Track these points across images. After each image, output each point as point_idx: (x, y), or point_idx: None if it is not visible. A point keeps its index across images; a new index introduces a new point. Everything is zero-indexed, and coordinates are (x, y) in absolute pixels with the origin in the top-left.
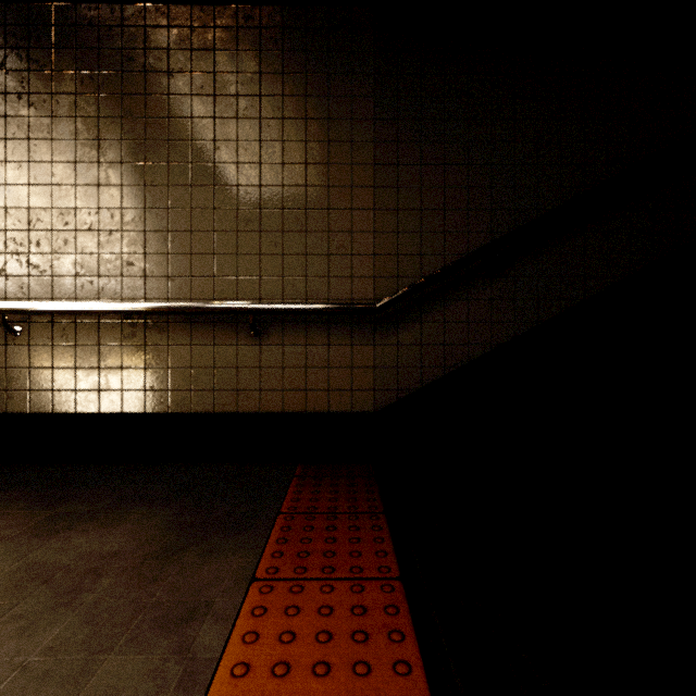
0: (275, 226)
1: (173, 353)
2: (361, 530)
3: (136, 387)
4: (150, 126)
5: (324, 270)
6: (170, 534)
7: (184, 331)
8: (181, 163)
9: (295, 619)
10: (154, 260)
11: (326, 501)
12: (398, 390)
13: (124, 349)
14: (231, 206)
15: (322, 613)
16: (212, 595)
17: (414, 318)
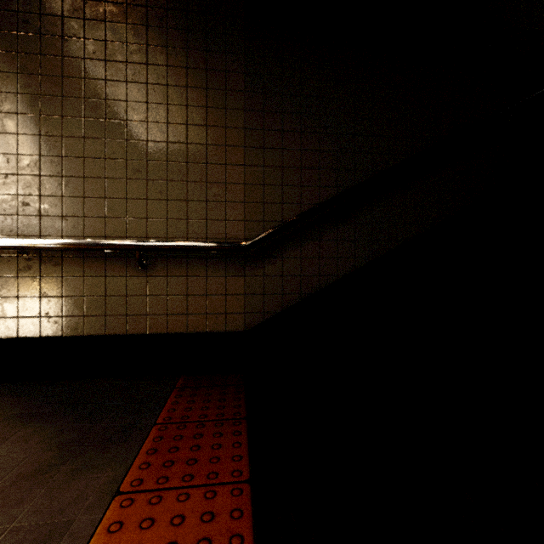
0: (160, 176)
1: (67, 284)
2: (224, 436)
3: (31, 314)
4: (45, 83)
5: (203, 214)
6: (47, 452)
7: (77, 264)
8: (74, 117)
9: (148, 532)
10: (49, 201)
11: (199, 410)
12: (264, 313)
13: (20, 280)
14: (120, 157)
15: (174, 523)
16: (74, 513)
17: (277, 254)
